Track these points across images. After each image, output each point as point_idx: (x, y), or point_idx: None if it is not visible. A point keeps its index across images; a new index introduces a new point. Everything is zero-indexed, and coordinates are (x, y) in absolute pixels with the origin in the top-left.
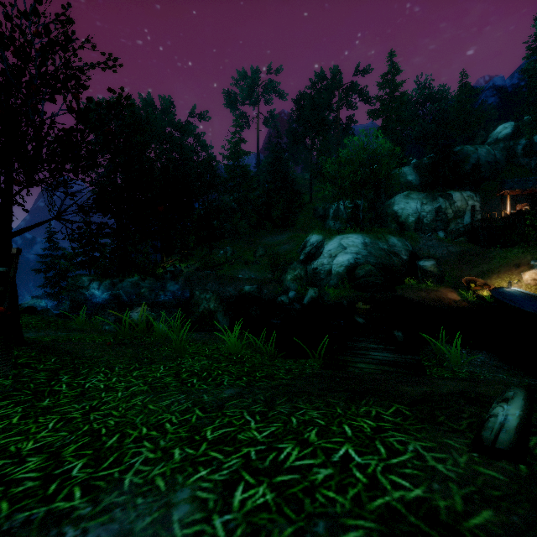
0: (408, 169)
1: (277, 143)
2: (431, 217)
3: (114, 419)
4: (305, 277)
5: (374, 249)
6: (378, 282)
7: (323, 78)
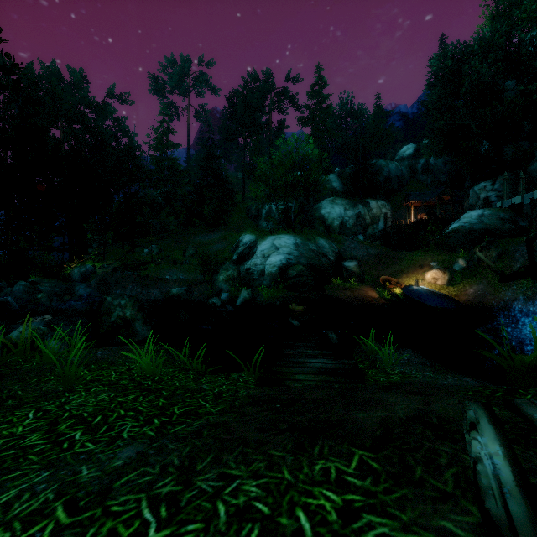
0: (333, 177)
1: (209, 138)
2: (353, 222)
3: None
4: (238, 277)
5: (305, 250)
6: (309, 282)
7: (256, 79)
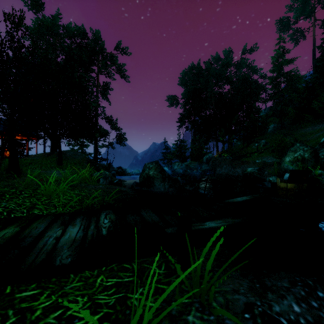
0: None
1: None
2: None
3: None
4: (313, 159)
5: None
6: None
7: None
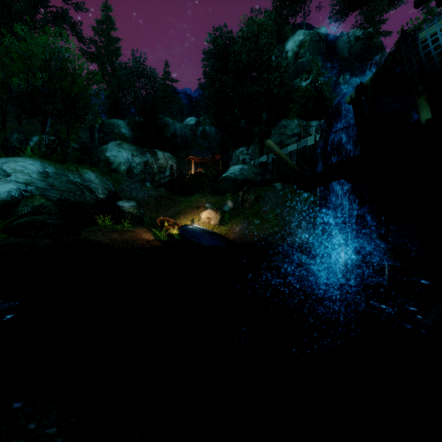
0: (122, 123)
1: None
2: (141, 169)
3: None
4: None
5: (60, 182)
6: (53, 222)
7: None
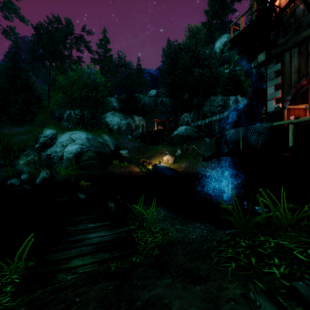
0: (113, 99)
1: (16, 52)
2: (125, 127)
3: None
4: (39, 161)
5: (94, 142)
6: (97, 163)
7: (59, 22)
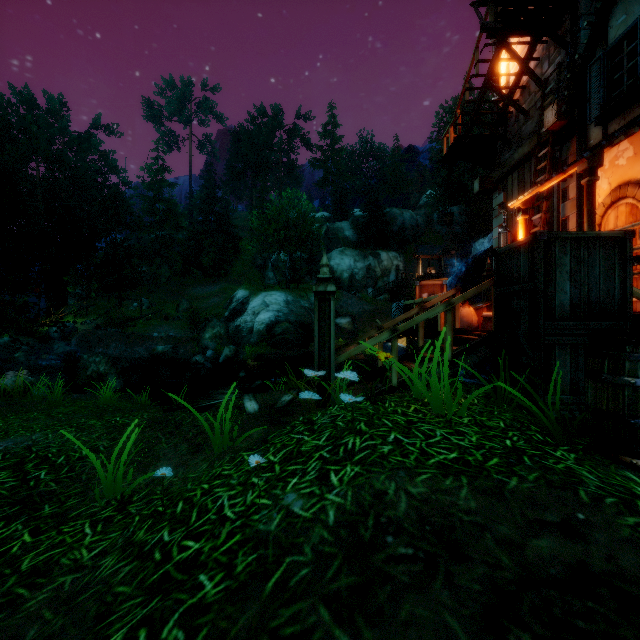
0: (346, 225)
1: (210, 177)
2: (363, 274)
3: (0, 430)
4: (226, 335)
5: (296, 307)
6: (293, 339)
7: (264, 114)
